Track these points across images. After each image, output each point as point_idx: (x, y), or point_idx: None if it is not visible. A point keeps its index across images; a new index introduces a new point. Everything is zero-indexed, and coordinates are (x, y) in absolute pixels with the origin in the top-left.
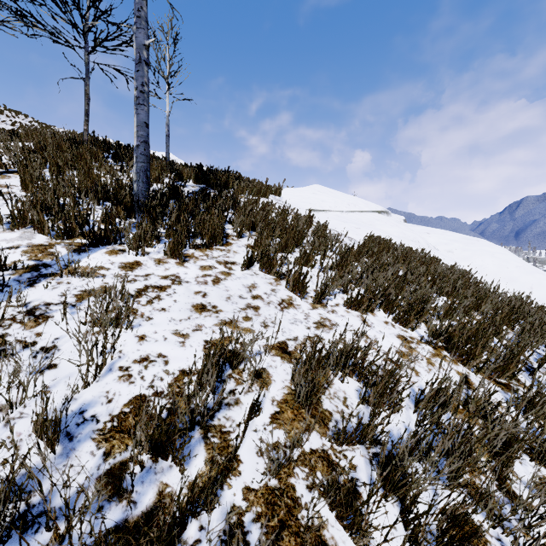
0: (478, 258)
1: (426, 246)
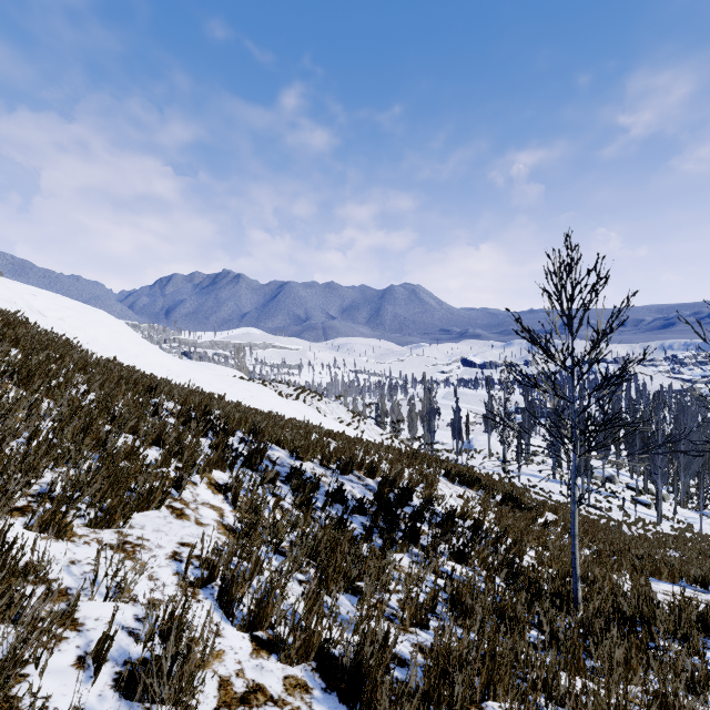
0: (93, 328)
1: (27, 310)
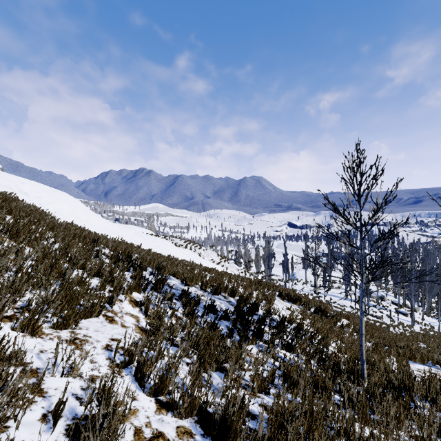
0: (59, 203)
1: (18, 192)
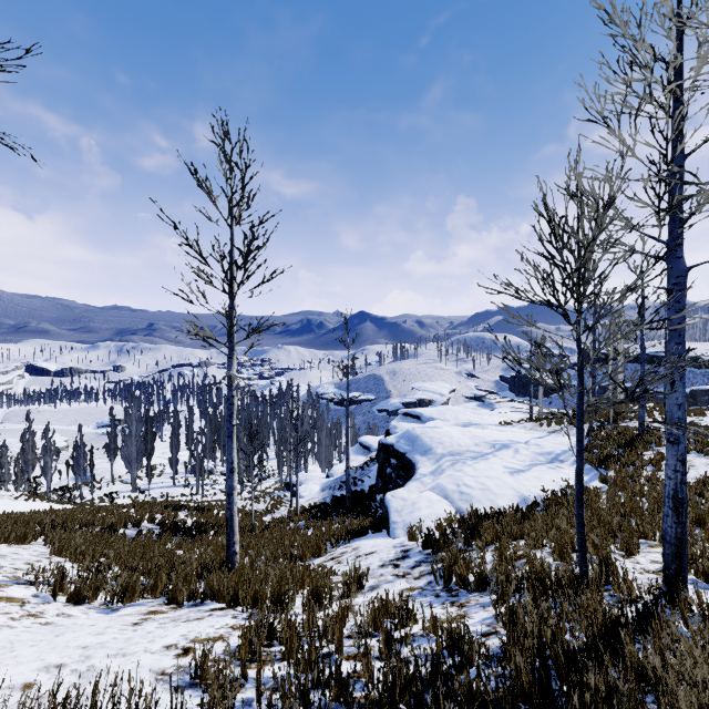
0: None
1: None
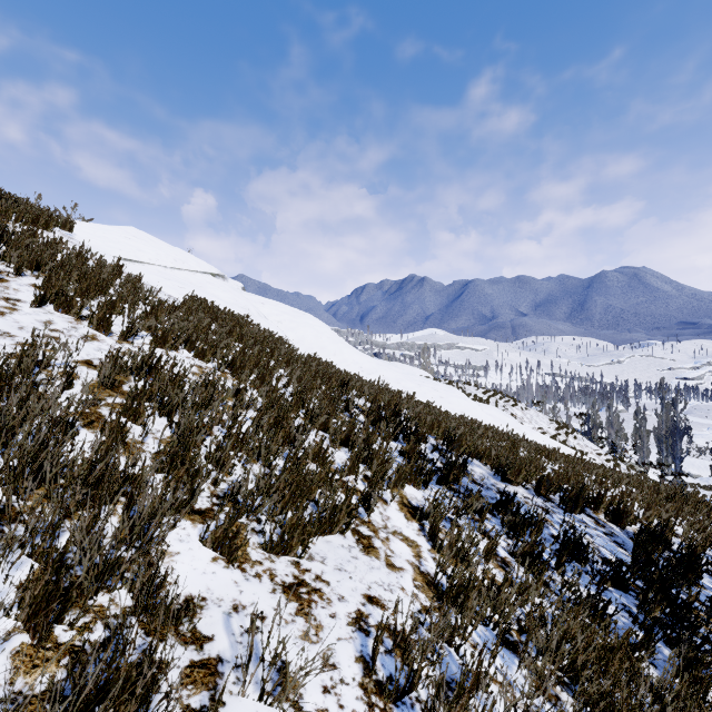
0: (301, 329)
1: (256, 315)
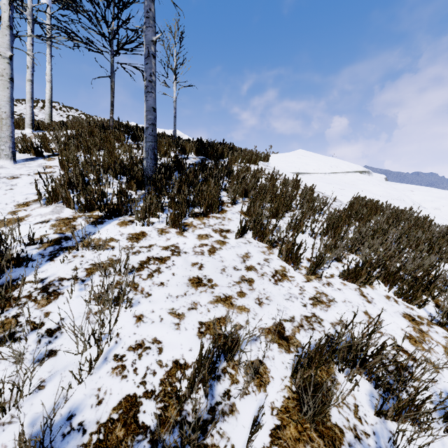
0: None
1: (411, 204)
